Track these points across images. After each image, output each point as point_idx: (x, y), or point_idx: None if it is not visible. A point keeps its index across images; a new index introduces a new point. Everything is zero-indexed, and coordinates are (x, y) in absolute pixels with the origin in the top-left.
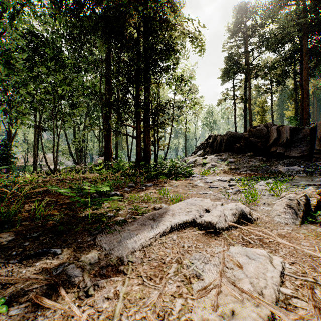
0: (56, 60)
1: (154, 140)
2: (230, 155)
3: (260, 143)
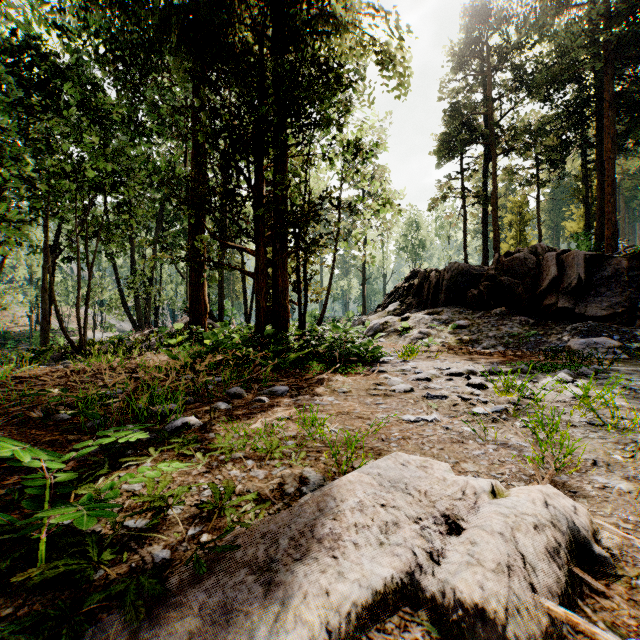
0: (88, 108)
1: (298, 281)
2: (459, 313)
3: (520, 286)
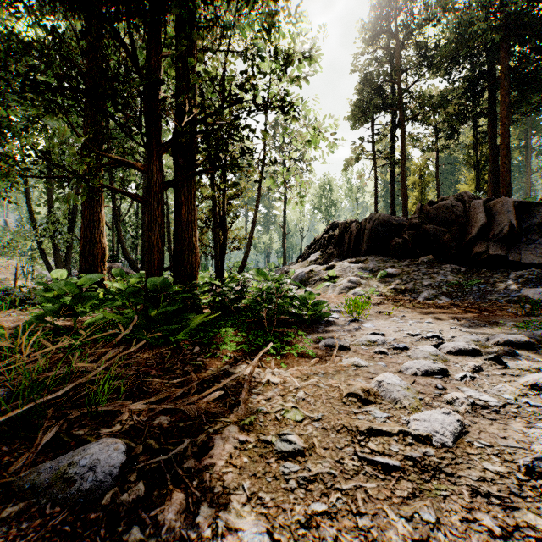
0: None
1: (214, 218)
2: (384, 261)
3: (447, 234)
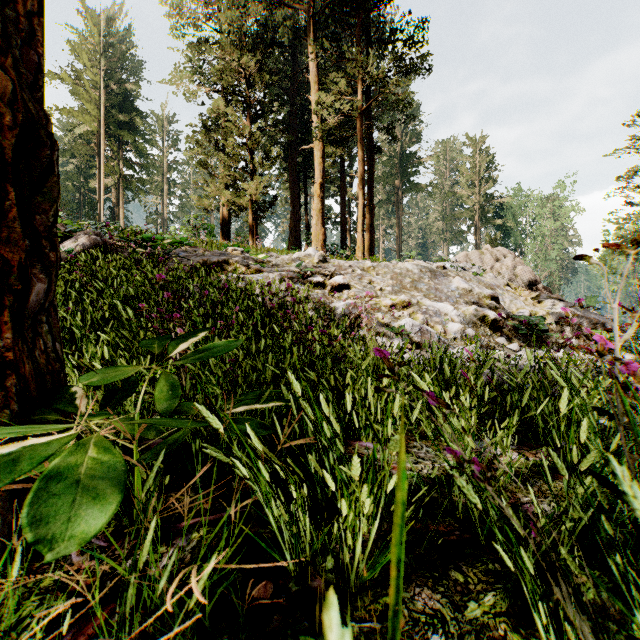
0: None
1: None
2: None
3: None
